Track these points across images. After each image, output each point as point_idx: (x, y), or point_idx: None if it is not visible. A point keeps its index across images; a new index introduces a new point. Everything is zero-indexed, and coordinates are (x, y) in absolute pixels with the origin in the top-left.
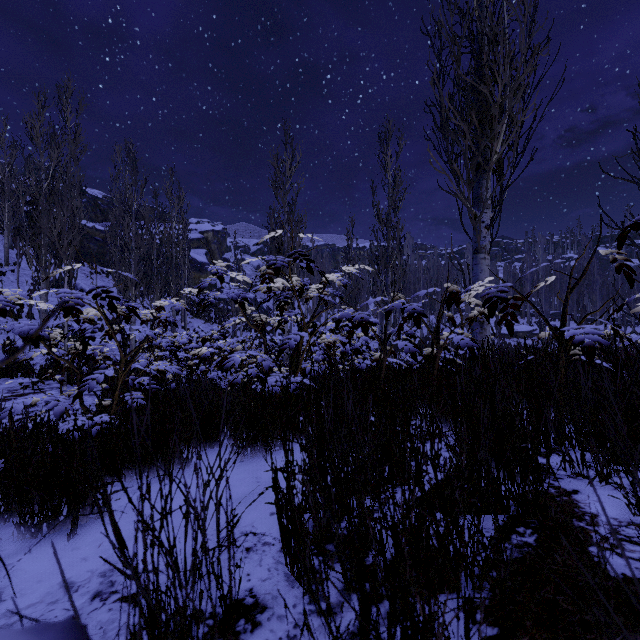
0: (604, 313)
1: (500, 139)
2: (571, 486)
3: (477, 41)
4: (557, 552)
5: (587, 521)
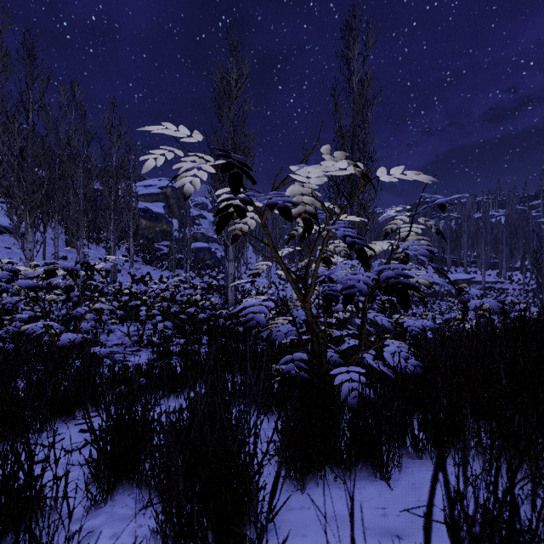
0: None
1: None
2: None
3: None
4: None
5: None
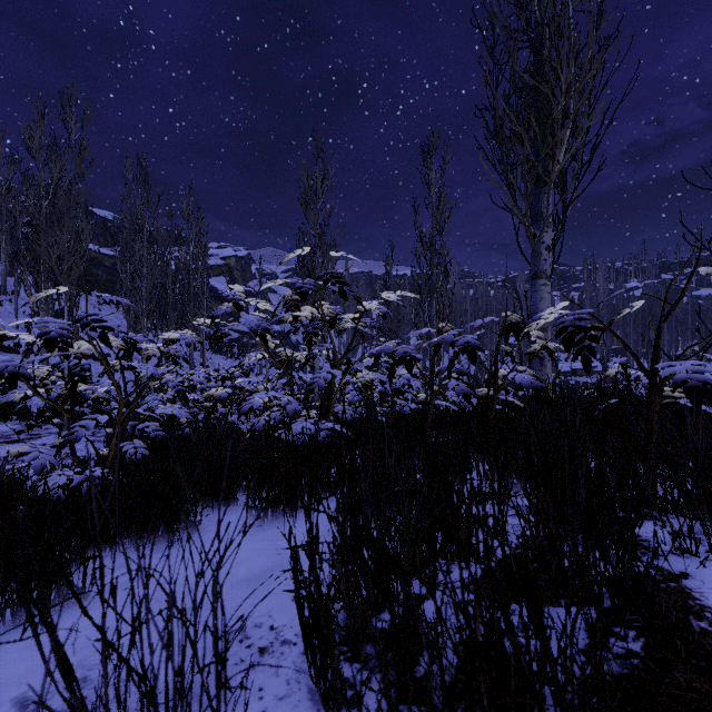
0: (705, 346)
1: (563, 147)
2: (677, 567)
3: (536, 34)
4: (676, 667)
5: (709, 620)
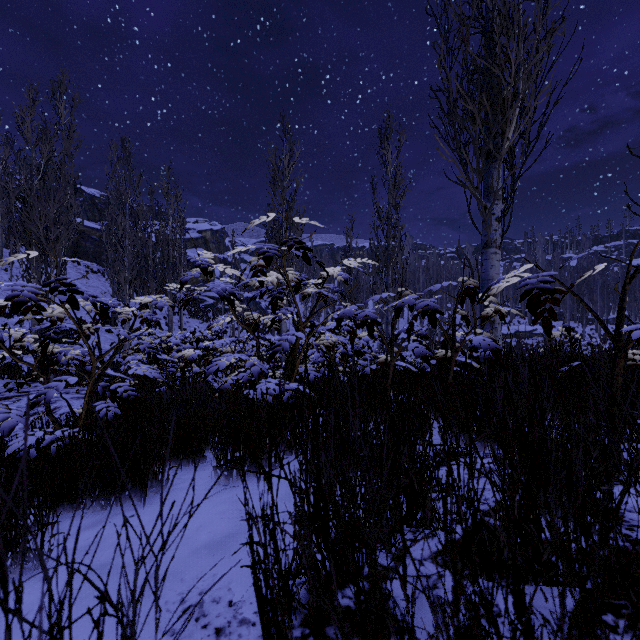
0: None
1: (513, 124)
2: None
3: (487, 21)
4: None
5: None
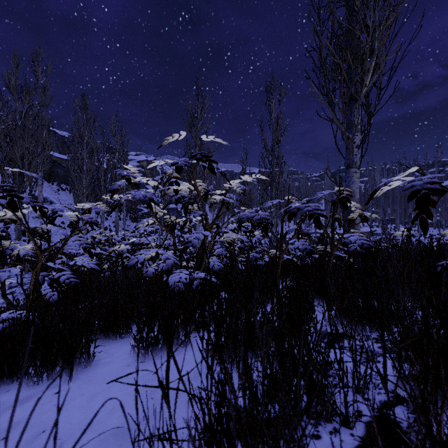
0: None
1: (369, 74)
2: None
3: None
4: None
5: None
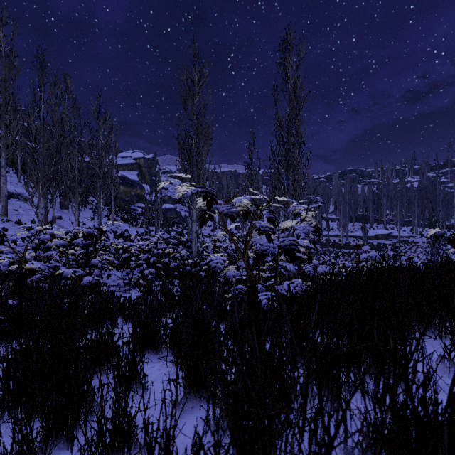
0: None
1: None
2: None
3: None
4: None
5: None
